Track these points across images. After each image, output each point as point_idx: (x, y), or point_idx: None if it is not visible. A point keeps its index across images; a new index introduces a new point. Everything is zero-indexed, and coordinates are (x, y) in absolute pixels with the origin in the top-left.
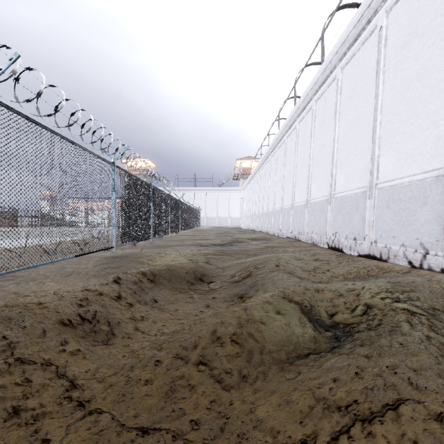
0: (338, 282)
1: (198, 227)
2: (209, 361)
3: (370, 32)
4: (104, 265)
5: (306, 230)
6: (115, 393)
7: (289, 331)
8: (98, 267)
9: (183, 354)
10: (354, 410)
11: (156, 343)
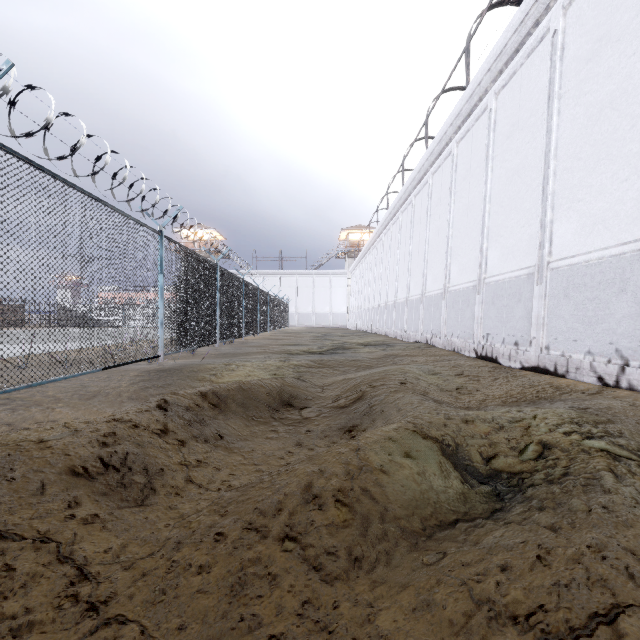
0: (494, 407)
1: (286, 328)
2: (301, 534)
3: (538, 39)
4: (145, 382)
5: (443, 331)
6: (149, 587)
7: (425, 484)
8: (137, 385)
9: (260, 523)
10: (541, 623)
11: (218, 503)
